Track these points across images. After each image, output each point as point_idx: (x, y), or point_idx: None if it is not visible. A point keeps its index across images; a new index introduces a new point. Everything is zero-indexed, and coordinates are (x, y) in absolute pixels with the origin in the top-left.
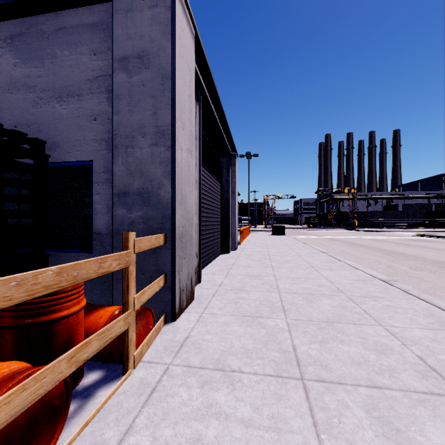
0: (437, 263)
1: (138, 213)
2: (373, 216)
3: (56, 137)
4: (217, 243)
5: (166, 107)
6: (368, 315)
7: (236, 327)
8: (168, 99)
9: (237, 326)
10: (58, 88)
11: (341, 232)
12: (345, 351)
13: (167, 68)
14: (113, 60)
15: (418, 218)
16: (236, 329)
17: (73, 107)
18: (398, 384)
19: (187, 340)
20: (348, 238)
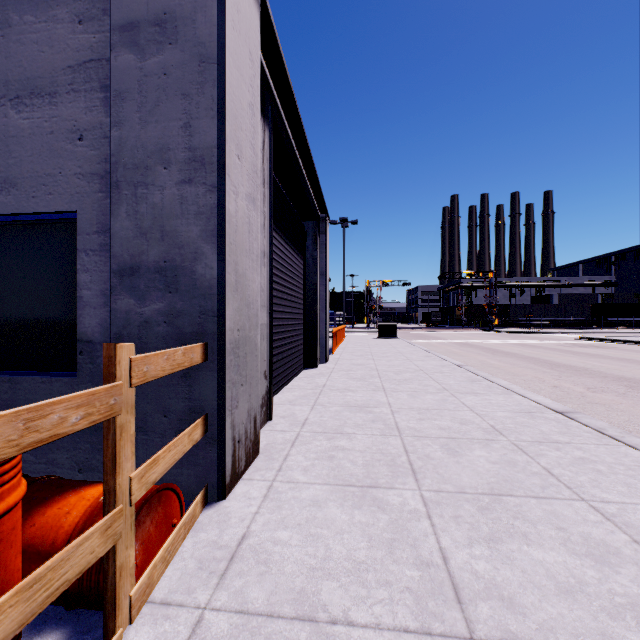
0: (622, 381)
1: (157, 305)
2: (518, 311)
3: (11, 169)
4: (299, 352)
5: (208, 114)
6: (554, 478)
7: (334, 511)
8: (211, 99)
9: (336, 508)
10: (14, 82)
11: (476, 334)
12: (537, 561)
13: (209, 44)
14: (111, 29)
15: (580, 314)
16: (335, 514)
17: (41, 115)
18: None
19: (244, 543)
20: (487, 342)
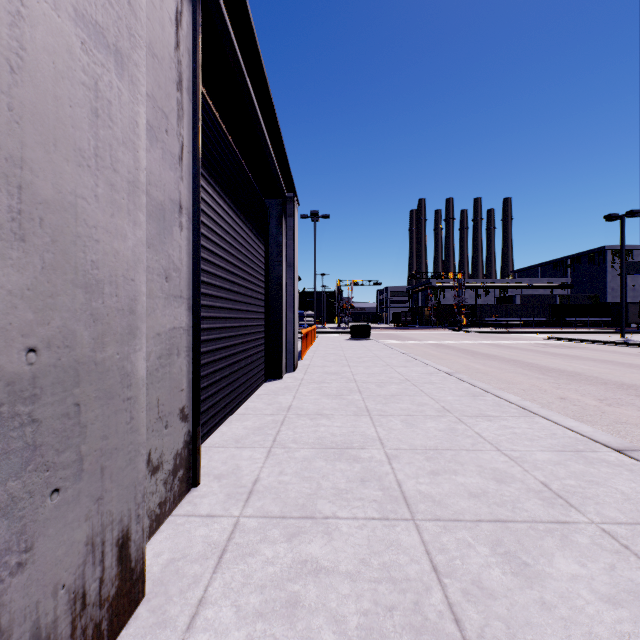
0: (628, 389)
1: None
2: (484, 311)
3: None
4: (259, 361)
5: None
6: None
7: None
8: None
9: None
10: None
11: (447, 334)
12: None
13: None
14: None
15: (542, 315)
16: None
17: None
18: None
19: None
20: (462, 343)
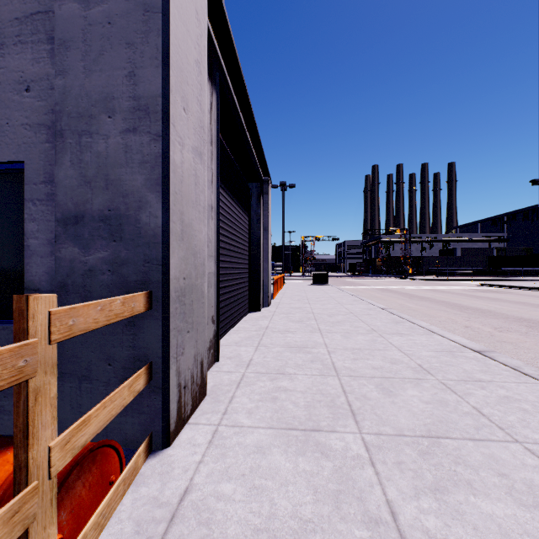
0: (522, 322)
1: (101, 253)
2: (428, 262)
3: None
4: (245, 297)
5: (152, 63)
6: (486, 418)
7: (279, 458)
8: (156, 48)
9: (280, 454)
10: None
11: (394, 281)
12: (487, 515)
13: None
14: None
15: (479, 265)
16: (279, 462)
17: None
18: None
19: (185, 499)
20: (404, 288)
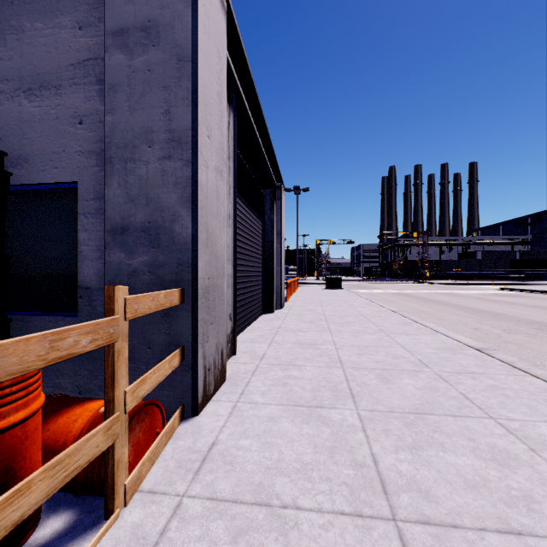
0: (534, 324)
1: (143, 257)
2: (447, 266)
3: (24, 148)
4: (258, 299)
5: (184, 103)
6: (469, 401)
7: (287, 425)
8: (187, 90)
9: (288, 423)
10: (27, 77)
11: (410, 285)
12: (450, 463)
13: (185, 46)
14: (106, 34)
15: (501, 268)
16: (287, 427)
17: (48, 104)
18: (545, 526)
19: (213, 449)
20: (419, 292)
